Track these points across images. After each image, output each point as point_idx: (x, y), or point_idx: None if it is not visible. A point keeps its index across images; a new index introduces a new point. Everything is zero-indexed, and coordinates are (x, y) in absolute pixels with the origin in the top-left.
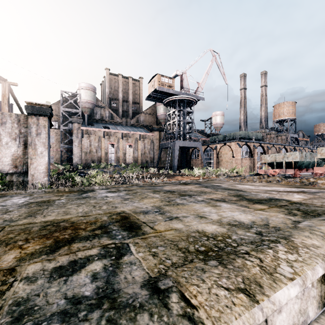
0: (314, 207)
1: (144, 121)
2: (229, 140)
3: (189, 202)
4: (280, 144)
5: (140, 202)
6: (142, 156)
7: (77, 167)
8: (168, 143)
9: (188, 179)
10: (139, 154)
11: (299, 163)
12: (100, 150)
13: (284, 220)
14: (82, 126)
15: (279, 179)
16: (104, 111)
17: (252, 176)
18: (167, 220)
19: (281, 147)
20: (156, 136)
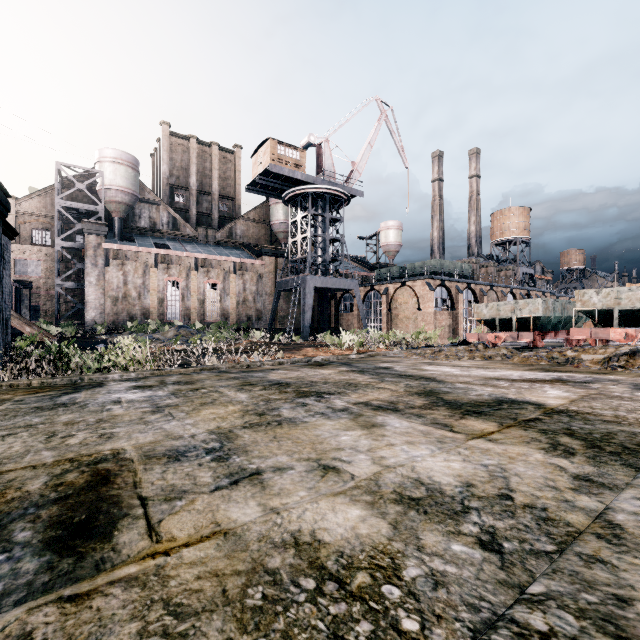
0: (604, 425)
1: (244, 235)
2: (412, 277)
3: (311, 415)
4: (504, 285)
5: (188, 417)
6: (240, 307)
7: (96, 329)
8: (292, 280)
9: (328, 354)
10: (233, 302)
11: (542, 321)
12: (148, 294)
13: (550, 475)
14: (107, 242)
15: (507, 352)
16: (159, 213)
17: (454, 346)
18: (222, 487)
19: (505, 291)
20: (269, 267)
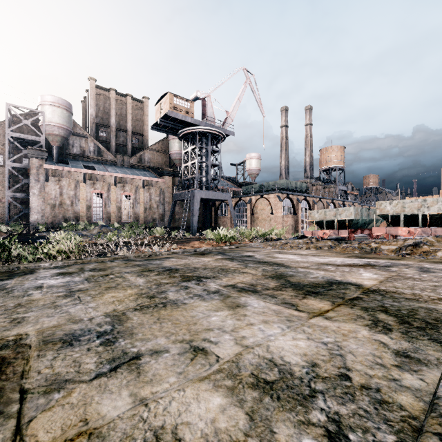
0: (408, 302)
1: (150, 160)
2: (267, 192)
3: (191, 297)
4: (328, 198)
5: (92, 301)
6: (147, 212)
7: (38, 228)
8: (184, 193)
9: (209, 246)
10: (142, 208)
11: (354, 222)
12: (79, 202)
13: (376, 352)
14: (47, 164)
15: (331, 244)
16: (87, 143)
17: (296, 239)
18: (102, 375)
19: (328, 202)
20: (168, 184)
